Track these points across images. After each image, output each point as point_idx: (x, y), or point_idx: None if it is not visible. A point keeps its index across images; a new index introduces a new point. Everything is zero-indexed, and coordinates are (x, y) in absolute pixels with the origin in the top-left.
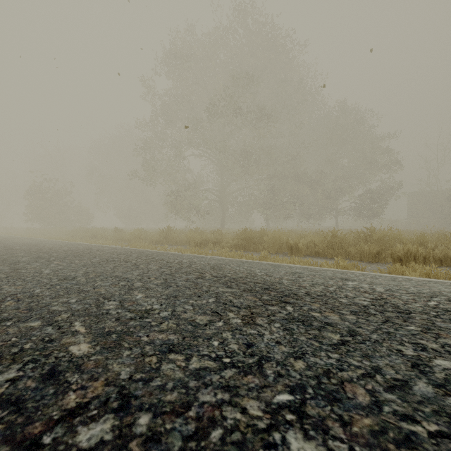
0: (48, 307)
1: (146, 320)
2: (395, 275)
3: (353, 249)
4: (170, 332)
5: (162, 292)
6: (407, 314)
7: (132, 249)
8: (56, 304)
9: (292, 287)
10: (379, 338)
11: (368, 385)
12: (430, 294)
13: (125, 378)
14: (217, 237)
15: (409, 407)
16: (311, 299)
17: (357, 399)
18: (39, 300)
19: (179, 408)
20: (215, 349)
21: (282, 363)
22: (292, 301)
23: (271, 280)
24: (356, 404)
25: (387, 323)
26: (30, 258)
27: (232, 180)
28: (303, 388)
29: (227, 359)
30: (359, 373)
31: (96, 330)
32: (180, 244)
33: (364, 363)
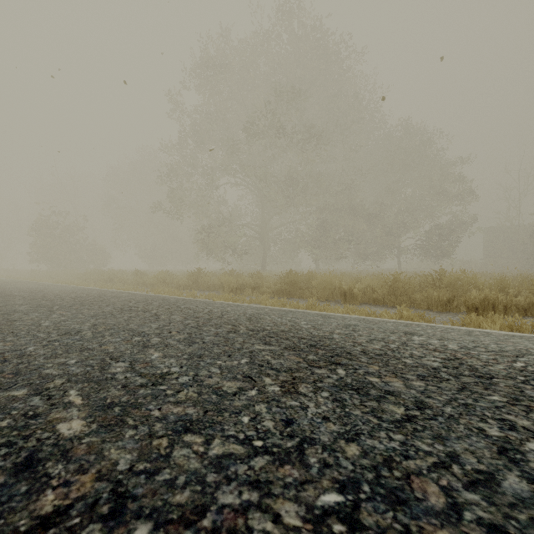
0: (40, 370)
1: (161, 387)
2: (471, 328)
3: (419, 296)
4: (188, 404)
5: (184, 351)
6: (488, 379)
7: (154, 295)
8: (51, 366)
9: (345, 344)
10: (454, 412)
11: (443, 479)
12: (515, 352)
13: (123, 470)
14: (256, 281)
15: (498, 513)
16: (368, 359)
17: (428, 500)
18: (31, 361)
19: (190, 514)
20: (245, 427)
21: (329, 448)
22: (344, 363)
23: (320, 334)
24: (427, 508)
25: (464, 391)
26: (29, 307)
27: (274, 213)
28: (356, 484)
29: (259, 441)
30: (429, 462)
31: (96, 401)
32: (212, 289)
33: (436, 448)
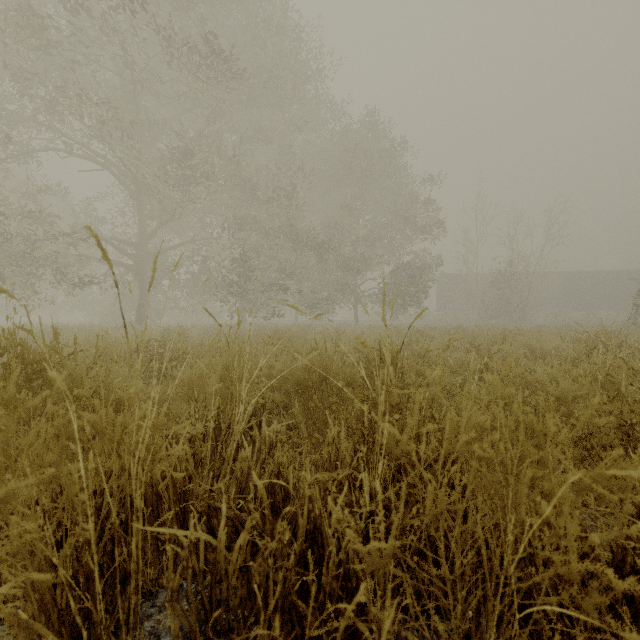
0: None
1: None
2: None
3: None
4: None
5: None
6: None
7: None
8: None
9: None
10: None
11: None
12: None
13: None
14: None
15: None
16: None
17: None
18: None
19: None
20: None
21: None
22: None
23: None
24: None
25: None
26: None
27: (162, 223)
28: None
29: None
30: None
31: None
32: None
33: None
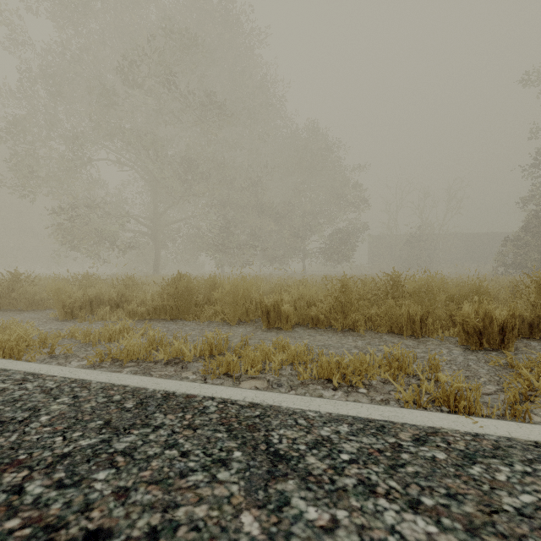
0: None
1: None
2: None
3: (380, 313)
4: None
5: None
6: None
7: None
8: None
9: None
10: None
11: None
12: None
13: None
14: (122, 291)
15: None
16: None
17: None
18: None
19: None
20: None
21: None
22: None
23: None
24: None
25: None
26: None
27: (170, 205)
28: None
29: None
30: None
31: None
32: (43, 307)
33: None
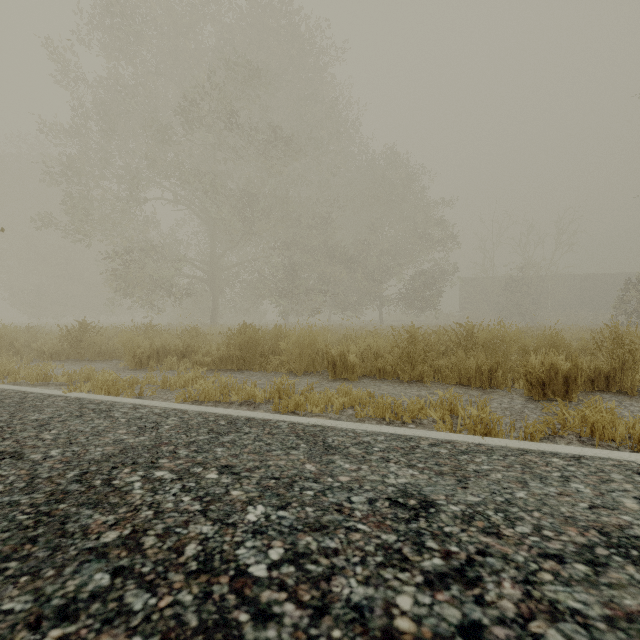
0: None
1: None
2: None
3: (448, 364)
4: None
5: None
6: None
7: None
8: None
9: None
10: None
11: None
12: None
13: None
14: (188, 342)
15: None
16: None
17: None
18: None
19: None
20: None
21: None
22: None
23: None
24: None
25: None
26: None
27: (229, 247)
28: None
29: None
30: None
31: None
32: (109, 357)
33: None
